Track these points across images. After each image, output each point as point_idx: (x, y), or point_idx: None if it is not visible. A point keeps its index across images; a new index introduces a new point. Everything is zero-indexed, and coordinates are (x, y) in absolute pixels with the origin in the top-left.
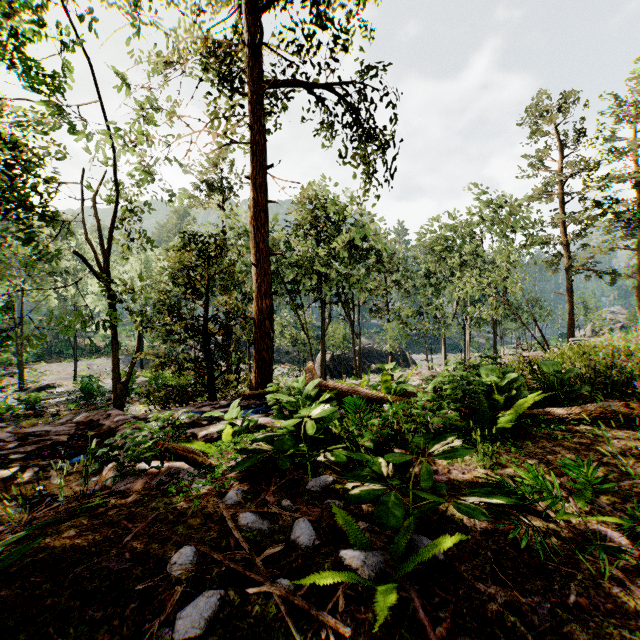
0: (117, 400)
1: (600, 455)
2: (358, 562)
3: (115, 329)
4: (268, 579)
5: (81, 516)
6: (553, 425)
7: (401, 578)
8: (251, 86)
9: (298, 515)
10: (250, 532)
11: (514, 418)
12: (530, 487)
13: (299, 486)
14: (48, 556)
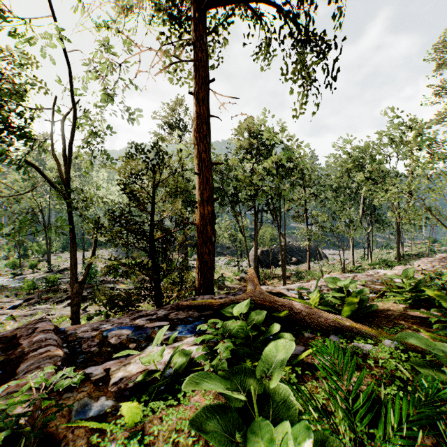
0: (74, 298)
1: None
2: None
3: (72, 233)
4: None
5: None
6: None
7: None
8: (194, 7)
9: None
10: None
11: None
12: None
13: None
14: None
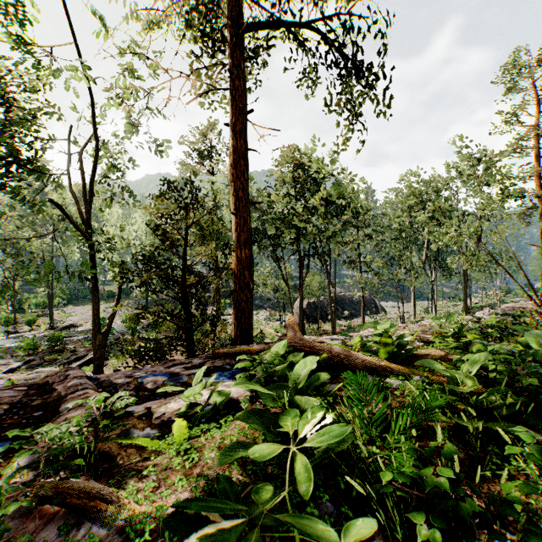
0: (96, 351)
1: None
2: None
3: (95, 279)
4: None
5: None
6: None
7: None
8: (230, 30)
9: None
10: None
11: None
12: None
13: None
14: None
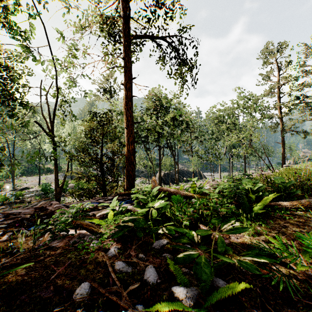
0: (57, 196)
1: (310, 228)
2: (182, 295)
3: (56, 160)
4: (130, 306)
5: (30, 261)
6: (283, 211)
7: (208, 305)
8: (124, 38)
9: (148, 263)
10: (121, 274)
11: (262, 207)
12: (280, 250)
13: (148, 245)
14: (8, 287)
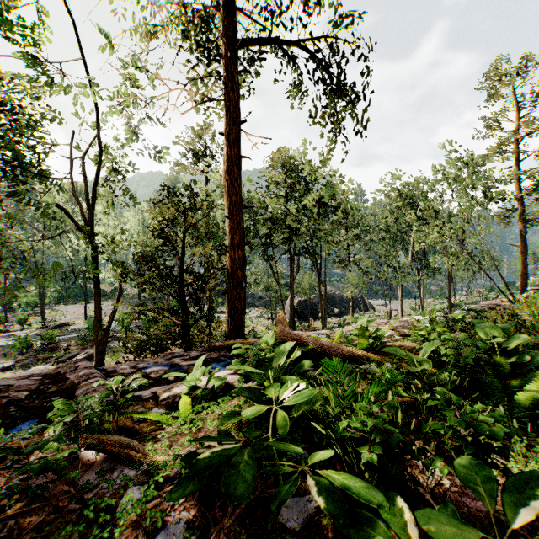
0: (98, 346)
1: None
2: None
3: (96, 279)
4: None
5: None
6: None
7: None
8: (224, 45)
9: None
10: None
11: None
12: None
13: (267, 514)
14: None
